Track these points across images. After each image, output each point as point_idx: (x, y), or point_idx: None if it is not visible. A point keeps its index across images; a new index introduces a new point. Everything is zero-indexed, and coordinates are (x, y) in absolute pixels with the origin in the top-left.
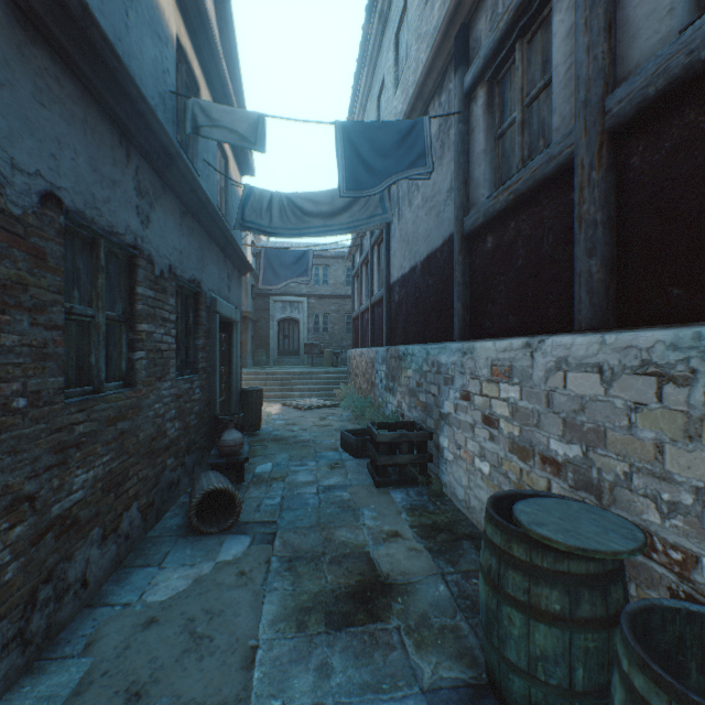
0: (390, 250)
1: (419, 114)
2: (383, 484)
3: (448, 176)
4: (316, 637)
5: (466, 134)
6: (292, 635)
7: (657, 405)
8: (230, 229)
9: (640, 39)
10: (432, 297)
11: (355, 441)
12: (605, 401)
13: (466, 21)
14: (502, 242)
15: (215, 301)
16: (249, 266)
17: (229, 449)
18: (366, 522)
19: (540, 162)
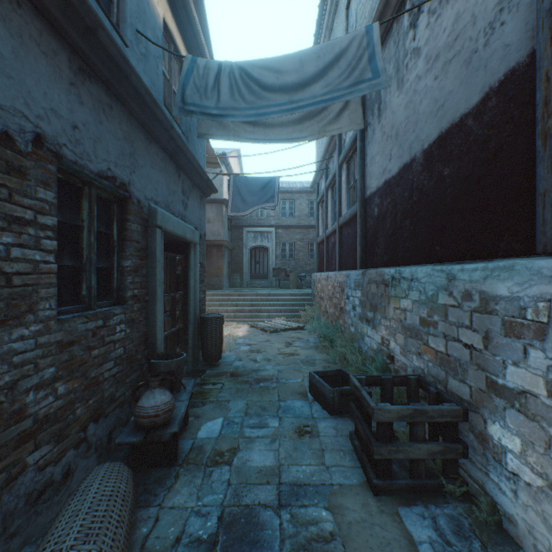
0: (365, 159)
1: None
2: (385, 490)
3: None
4: None
5: None
6: None
7: None
8: (187, 141)
9: None
10: (451, 194)
11: (330, 392)
12: None
13: None
14: None
15: (154, 212)
16: (211, 185)
17: (148, 421)
18: None
19: None
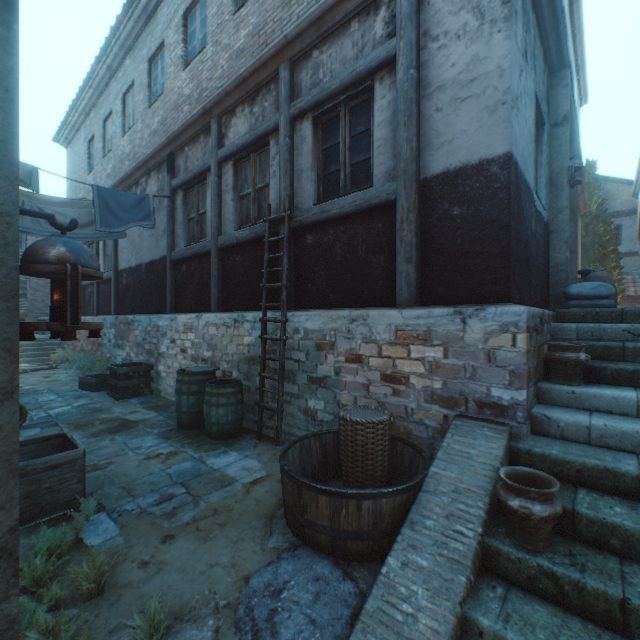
0: (119, 245)
1: (145, 172)
2: (123, 398)
3: (164, 223)
4: (106, 436)
5: (174, 209)
6: (93, 438)
7: (227, 334)
8: None
9: (227, 224)
10: (154, 287)
11: (95, 380)
12: (217, 335)
13: (174, 152)
14: (190, 270)
15: None
16: None
17: None
18: (117, 411)
19: (202, 245)
